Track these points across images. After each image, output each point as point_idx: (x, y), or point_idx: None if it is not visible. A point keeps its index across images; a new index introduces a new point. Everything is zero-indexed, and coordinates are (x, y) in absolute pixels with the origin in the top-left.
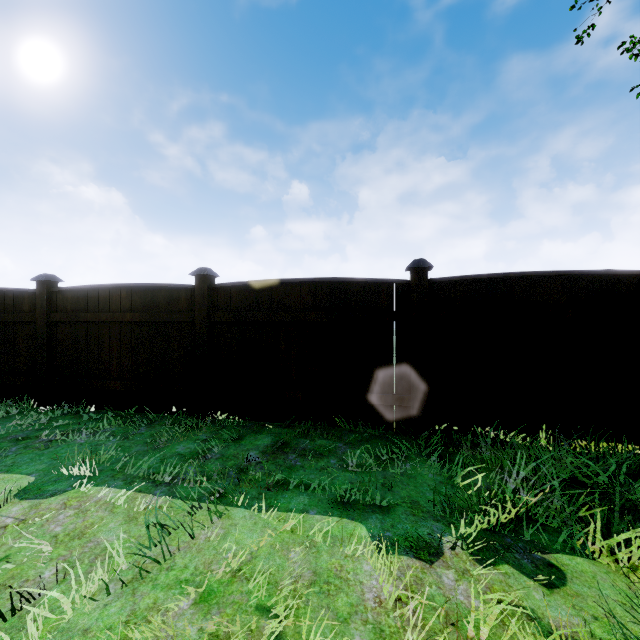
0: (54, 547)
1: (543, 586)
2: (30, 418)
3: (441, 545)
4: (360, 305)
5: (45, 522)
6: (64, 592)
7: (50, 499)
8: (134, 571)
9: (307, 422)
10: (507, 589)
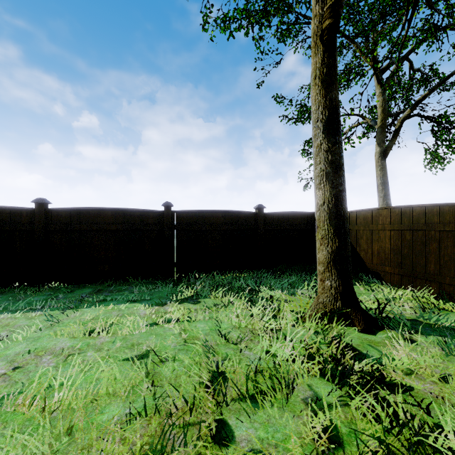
0: None
1: (194, 304)
2: None
3: (167, 303)
4: (140, 222)
5: None
6: (18, 334)
7: None
8: (47, 326)
9: (111, 281)
10: (184, 306)
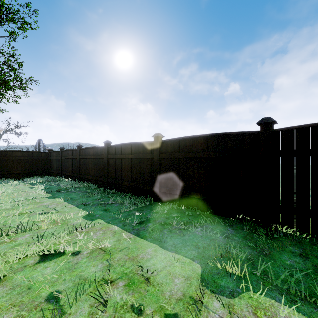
0: None
1: None
2: (157, 209)
3: None
4: None
5: None
6: None
7: (235, 300)
8: None
9: None
10: None
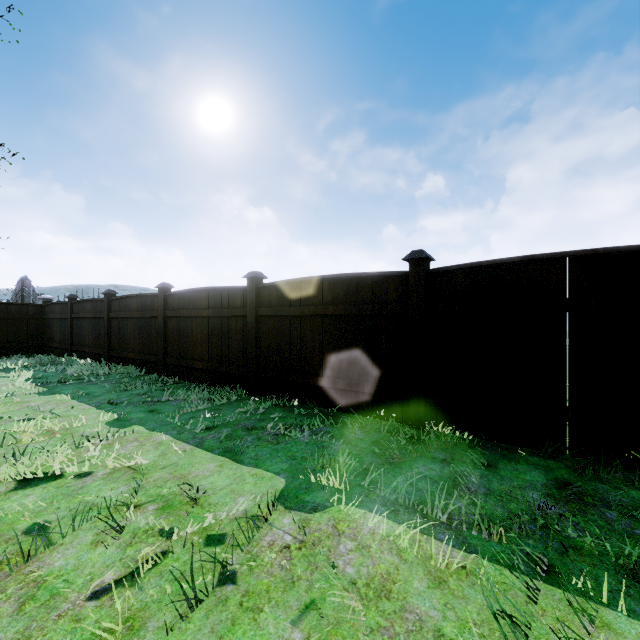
0: (362, 604)
1: None
2: (248, 407)
3: None
4: None
5: (328, 552)
6: None
7: (315, 515)
8: None
9: (580, 455)
10: None
